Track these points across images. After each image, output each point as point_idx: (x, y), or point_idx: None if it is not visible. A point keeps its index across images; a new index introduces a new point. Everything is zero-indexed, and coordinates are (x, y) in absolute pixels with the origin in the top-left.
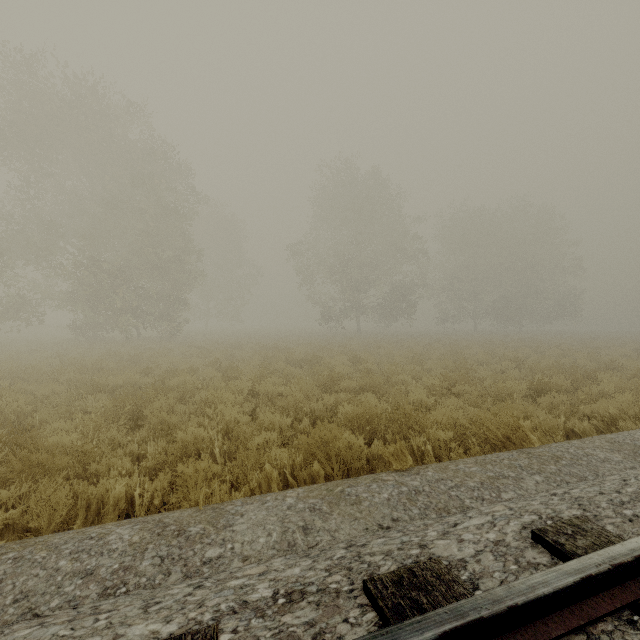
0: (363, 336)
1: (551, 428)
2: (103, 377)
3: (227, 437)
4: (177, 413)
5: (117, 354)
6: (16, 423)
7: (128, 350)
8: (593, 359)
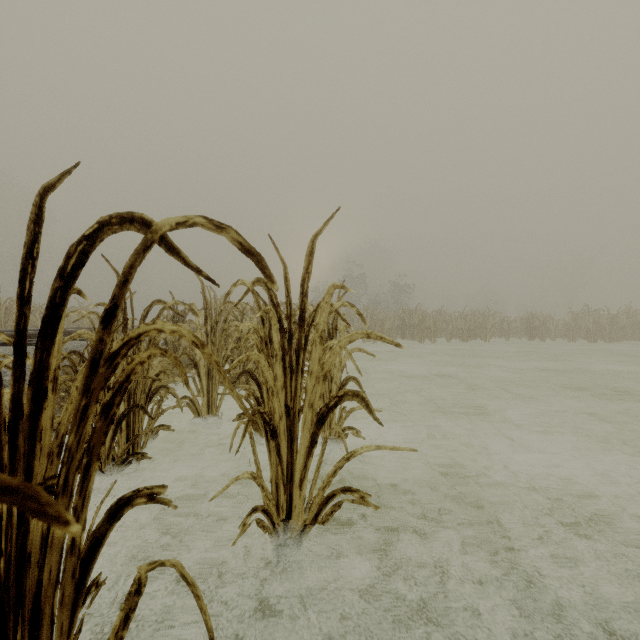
0: None
1: None
2: None
3: None
4: None
5: None
6: None
7: None
8: None
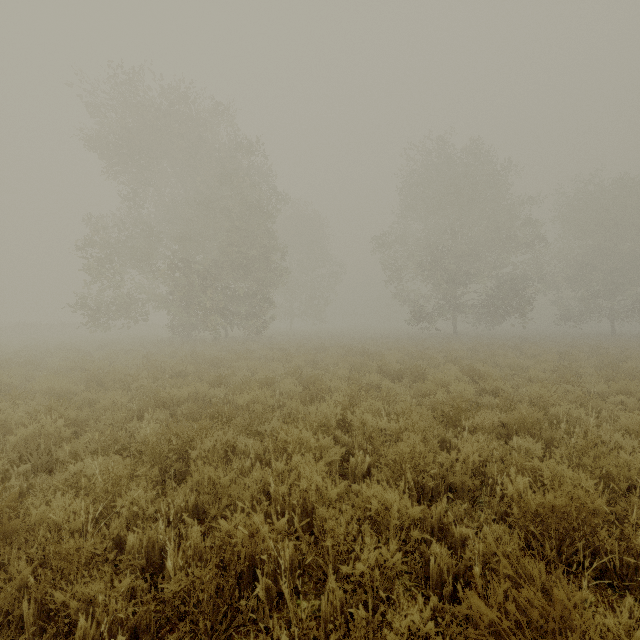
0: (462, 339)
1: None
2: (167, 388)
3: (305, 516)
4: (240, 451)
5: (199, 356)
6: (52, 451)
7: (210, 352)
8: None
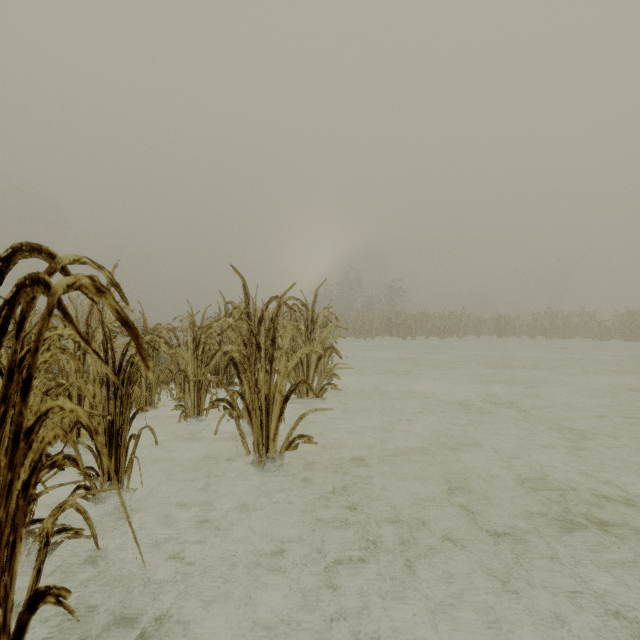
0: None
1: None
2: None
3: None
4: None
5: None
6: None
7: None
8: None
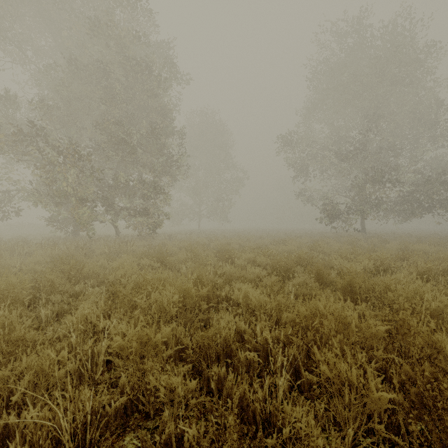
0: (387, 238)
1: None
2: None
3: None
4: None
5: None
6: None
7: None
8: None
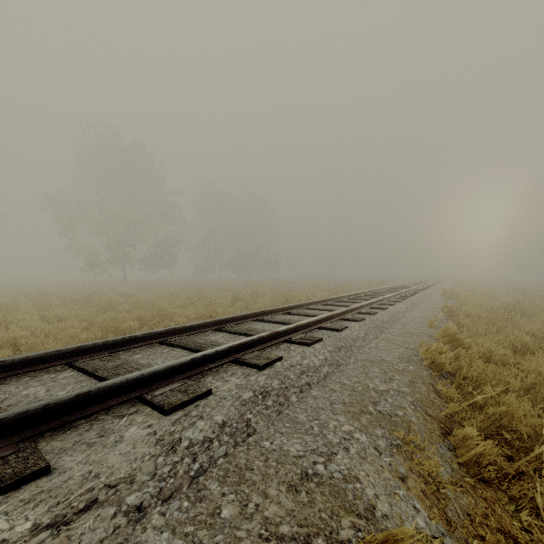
0: (130, 283)
1: (233, 314)
2: None
3: None
4: None
5: None
6: None
7: None
8: (273, 290)
